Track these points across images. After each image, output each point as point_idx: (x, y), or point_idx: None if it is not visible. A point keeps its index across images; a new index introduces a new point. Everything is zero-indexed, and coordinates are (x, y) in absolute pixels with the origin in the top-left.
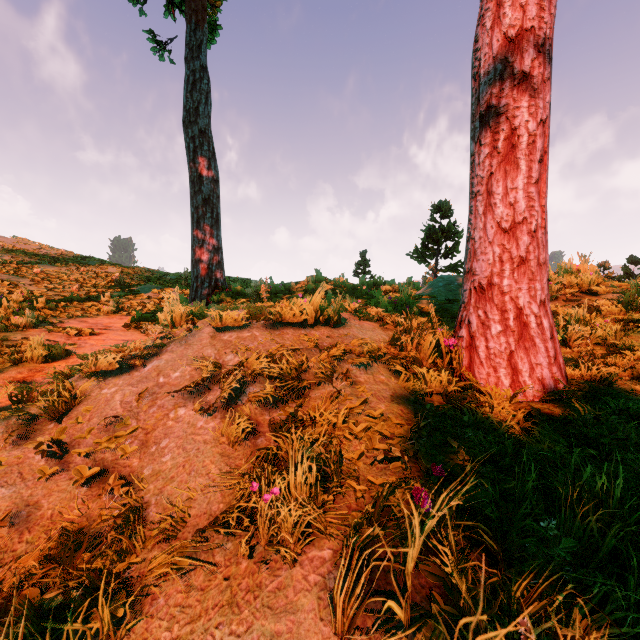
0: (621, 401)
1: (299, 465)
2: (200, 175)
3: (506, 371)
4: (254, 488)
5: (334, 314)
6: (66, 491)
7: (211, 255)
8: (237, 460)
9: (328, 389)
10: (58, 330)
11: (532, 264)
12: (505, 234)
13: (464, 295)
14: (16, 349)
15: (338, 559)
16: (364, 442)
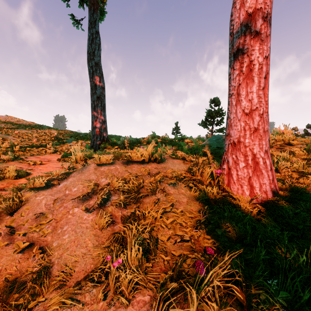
0: (308, 204)
1: (133, 246)
2: (95, 85)
3: (247, 187)
4: (108, 259)
5: (158, 156)
6: (10, 255)
7: (101, 124)
8: (103, 238)
9: (153, 197)
10: (24, 162)
11: (261, 131)
12: (246, 116)
13: (225, 147)
14: (2, 172)
15: (153, 302)
16: (171, 229)
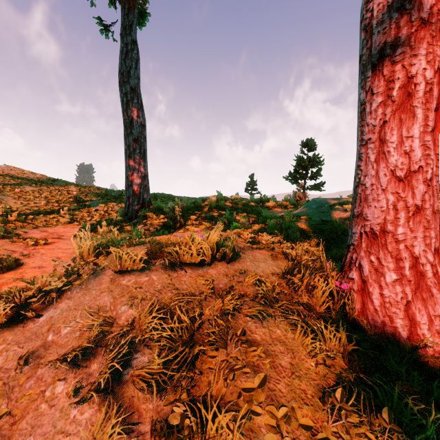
0: None
1: None
2: (131, 121)
3: (403, 322)
4: None
5: (230, 252)
6: None
7: (139, 181)
8: None
9: (222, 356)
10: (20, 240)
11: (427, 212)
12: (400, 182)
13: (353, 237)
14: None
15: None
16: None
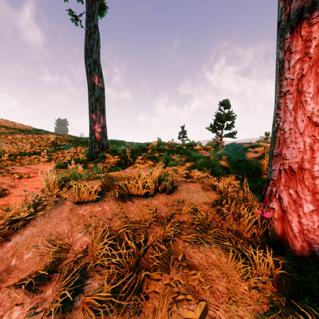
0: None
1: None
2: (93, 86)
3: None
4: None
5: (169, 185)
6: None
7: (100, 130)
8: None
9: (165, 281)
10: (8, 175)
11: None
12: (316, 127)
13: (273, 173)
14: None
15: None
16: None
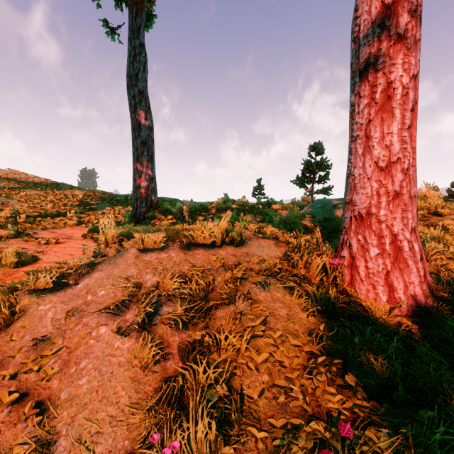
0: None
1: (200, 415)
2: (139, 124)
3: (383, 288)
4: (154, 441)
5: (237, 236)
6: None
7: (147, 183)
8: (146, 386)
9: (232, 308)
10: (32, 240)
11: (405, 197)
12: (382, 172)
13: (345, 221)
14: None
15: None
16: (264, 371)
